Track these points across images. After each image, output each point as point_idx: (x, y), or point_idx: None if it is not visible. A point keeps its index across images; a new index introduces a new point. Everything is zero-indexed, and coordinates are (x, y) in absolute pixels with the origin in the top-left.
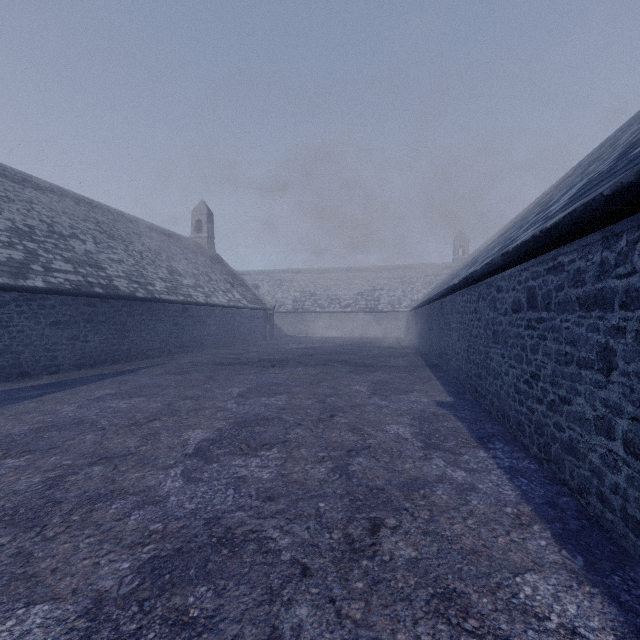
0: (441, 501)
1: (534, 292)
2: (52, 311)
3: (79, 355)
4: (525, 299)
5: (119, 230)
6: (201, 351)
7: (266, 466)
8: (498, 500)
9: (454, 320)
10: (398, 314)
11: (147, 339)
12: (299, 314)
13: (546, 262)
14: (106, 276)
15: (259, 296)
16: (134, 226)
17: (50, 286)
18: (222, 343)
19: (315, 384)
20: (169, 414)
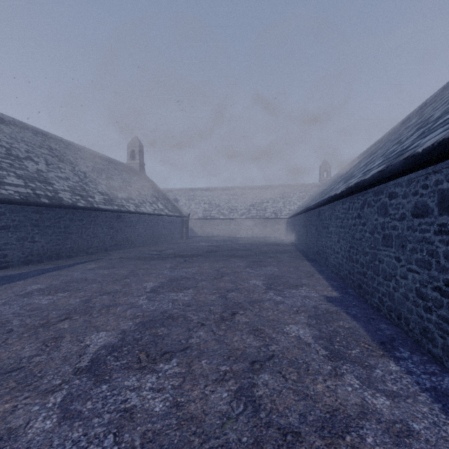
0: None
1: None
2: (2, 217)
3: (27, 253)
4: (435, 203)
5: (68, 155)
6: (132, 248)
7: (161, 389)
8: None
9: (333, 224)
10: (280, 220)
11: (87, 239)
12: (207, 220)
13: None
14: (53, 190)
15: (178, 207)
16: (81, 153)
17: (0, 196)
18: (148, 242)
19: (218, 278)
20: (82, 312)
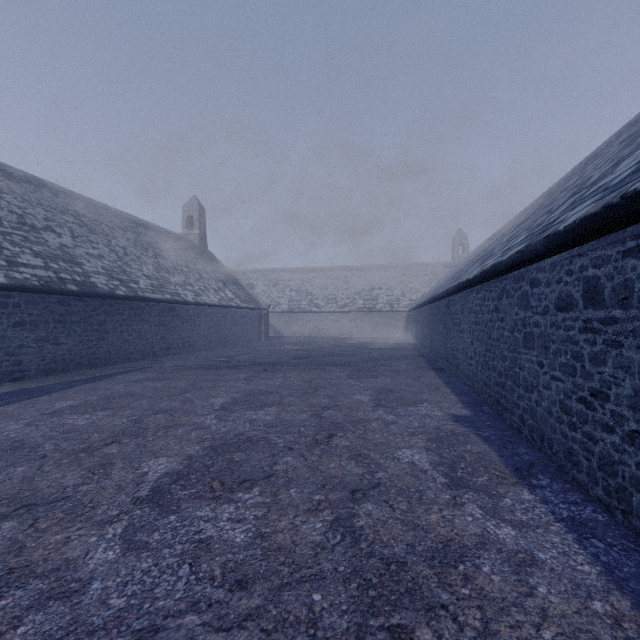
0: (493, 588)
1: (597, 284)
2: (16, 310)
3: (49, 359)
4: (580, 293)
5: (102, 224)
6: (190, 353)
7: (242, 519)
8: (575, 585)
9: (466, 320)
10: (397, 314)
11: (129, 341)
12: (295, 314)
13: (621, 242)
14: (82, 272)
15: (253, 295)
16: (119, 220)
17: (13, 282)
18: (213, 344)
19: (310, 393)
20: (133, 434)
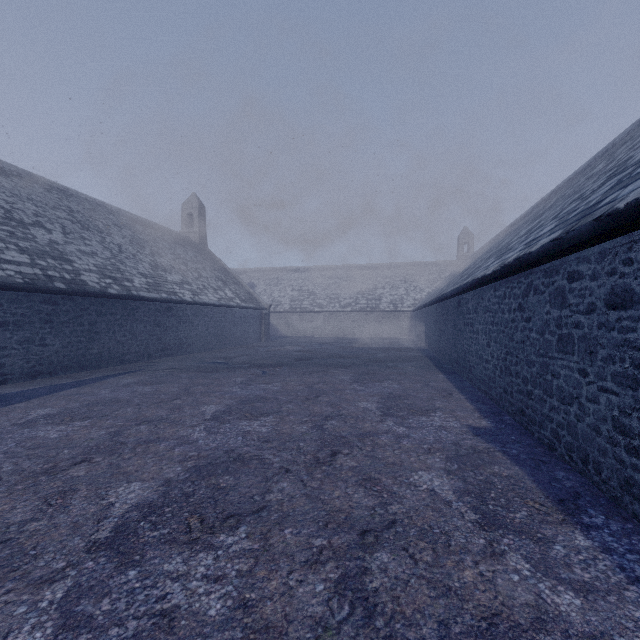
0: None
1: None
2: None
3: (34, 361)
4: None
5: (96, 221)
6: (187, 354)
7: (220, 577)
8: None
9: (480, 320)
10: (401, 314)
11: (122, 342)
12: (297, 314)
13: None
14: (72, 270)
15: (254, 295)
16: (115, 217)
17: None
18: (212, 345)
19: (312, 399)
20: (108, 451)
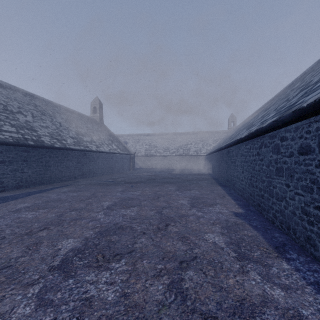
0: None
1: None
2: (0, 155)
3: (18, 180)
4: (316, 144)
5: (48, 110)
6: (94, 177)
7: (113, 282)
8: None
9: (239, 160)
10: (200, 157)
11: (61, 171)
12: (148, 157)
13: None
14: (37, 135)
15: (127, 147)
16: (58, 109)
17: None
18: (106, 172)
19: (156, 199)
20: (56, 224)
